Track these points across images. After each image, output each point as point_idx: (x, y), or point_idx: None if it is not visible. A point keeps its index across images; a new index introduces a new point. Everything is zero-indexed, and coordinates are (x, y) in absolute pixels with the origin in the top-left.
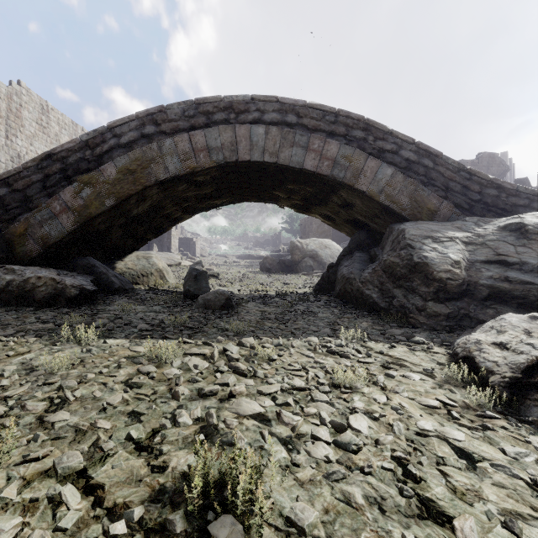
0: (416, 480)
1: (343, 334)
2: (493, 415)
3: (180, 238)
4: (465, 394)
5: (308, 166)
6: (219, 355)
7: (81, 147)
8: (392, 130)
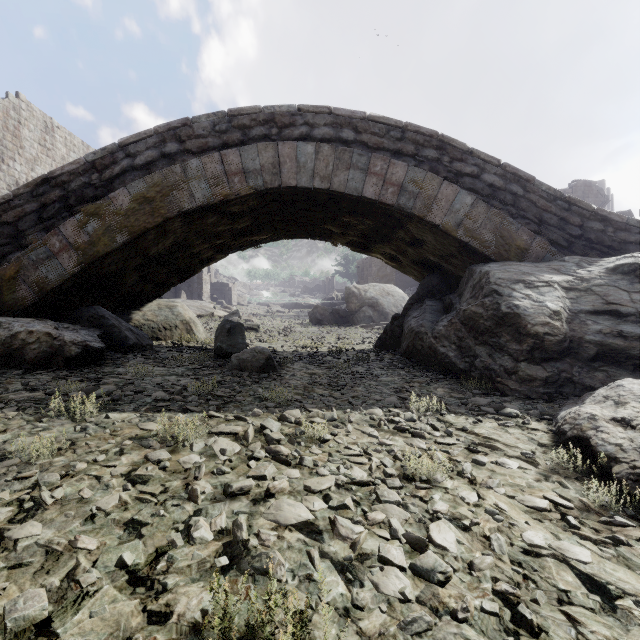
0: (533, 631)
1: (414, 404)
2: (626, 522)
3: (213, 283)
4: (581, 489)
5: (369, 193)
6: (255, 434)
7: (87, 169)
8: (472, 149)
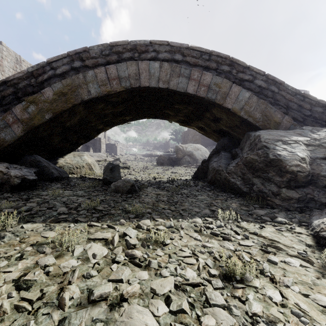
0: None
1: (220, 215)
2: None
3: (107, 144)
4: None
5: (190, 90)
6: (119, 239)
7: (28, 76)
8: (249, 65)
